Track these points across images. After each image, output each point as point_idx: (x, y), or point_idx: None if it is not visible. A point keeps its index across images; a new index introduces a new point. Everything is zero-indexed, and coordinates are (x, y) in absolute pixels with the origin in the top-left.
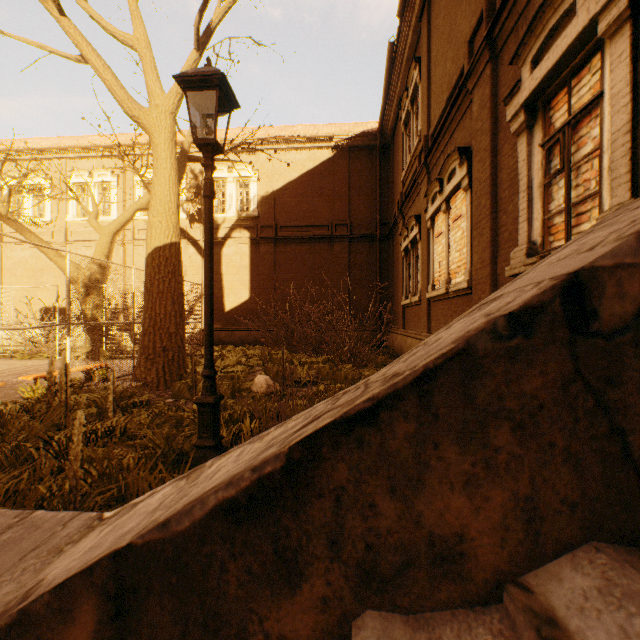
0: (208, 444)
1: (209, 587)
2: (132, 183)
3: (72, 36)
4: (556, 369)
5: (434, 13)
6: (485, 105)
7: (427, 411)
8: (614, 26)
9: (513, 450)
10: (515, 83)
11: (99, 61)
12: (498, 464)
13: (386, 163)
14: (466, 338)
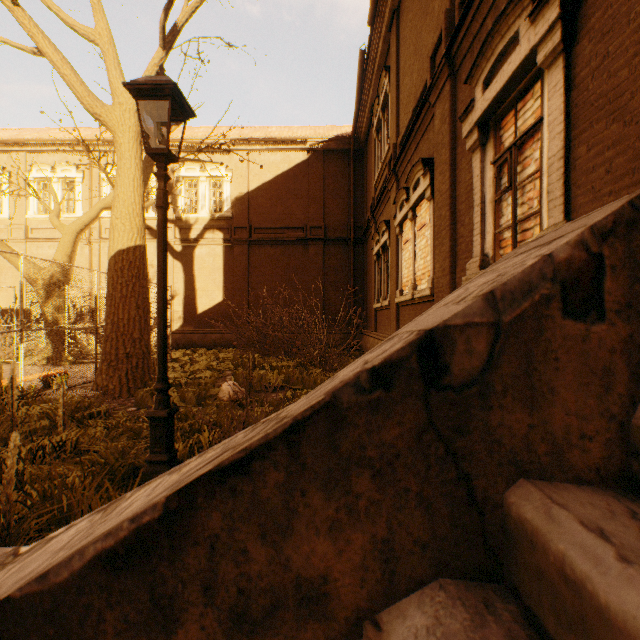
0: (161, 459)
1: (87, 637)
2: (99, 180)
3: (27, 27)
4: (412, 420)
5: (402, 25)
6: (445, 120)
7: (296, 460)
8: (550, 58)
9: (373, 496)
10: (469, 102)
11: (57, 55)
12: (359, 509)
13: (360, 167)
14: (333, 391)
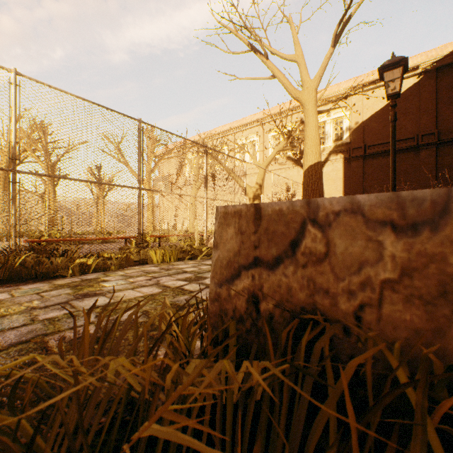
0: None
1: None
2: (267, 138)
3: (270, 68)
4: None
5: None
6: None
7: None
8: None
9: None
10: None
11: (281, 75)
12: None
13: None
14: None
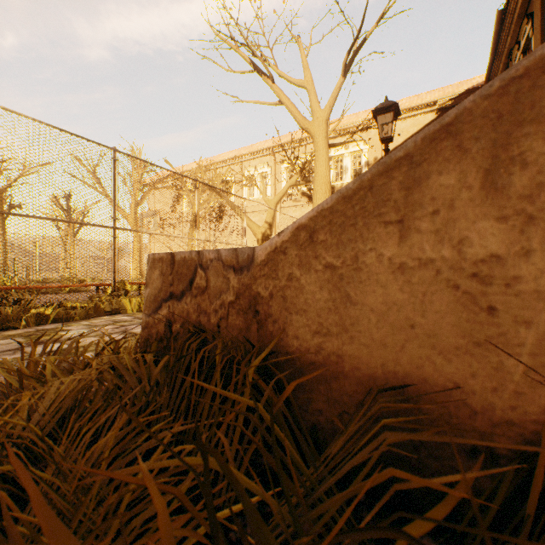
0: None
1: None
2: (279, 170)
3: (277, 93)
4: None
5: None
6: None
7: None
8: None
9: None
10: None
11: (289, 102)
12: None
13: None
14: None
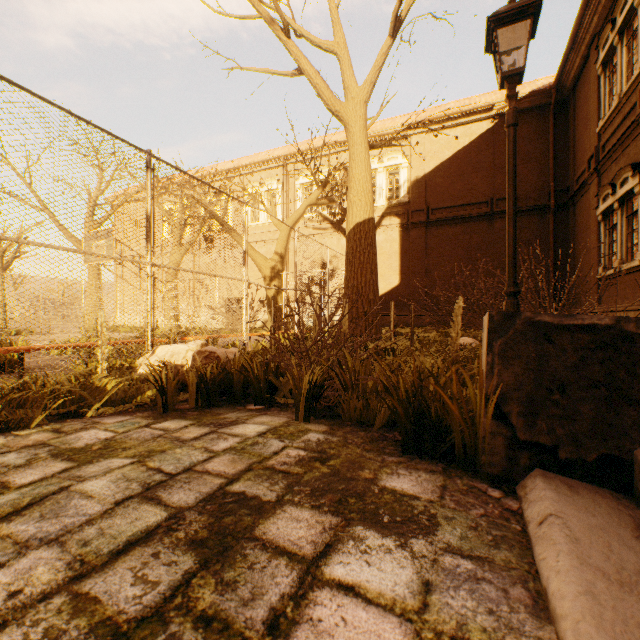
0: None
1: None
2: (293, 187)
3: (294, 54)
4: None
5: None
6: None
7: None
8: None
9: None
10: None
11: (312, 69)
12: None
13: (562, 121)
14: None
